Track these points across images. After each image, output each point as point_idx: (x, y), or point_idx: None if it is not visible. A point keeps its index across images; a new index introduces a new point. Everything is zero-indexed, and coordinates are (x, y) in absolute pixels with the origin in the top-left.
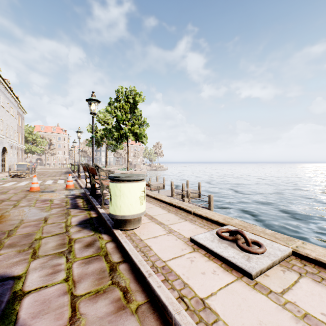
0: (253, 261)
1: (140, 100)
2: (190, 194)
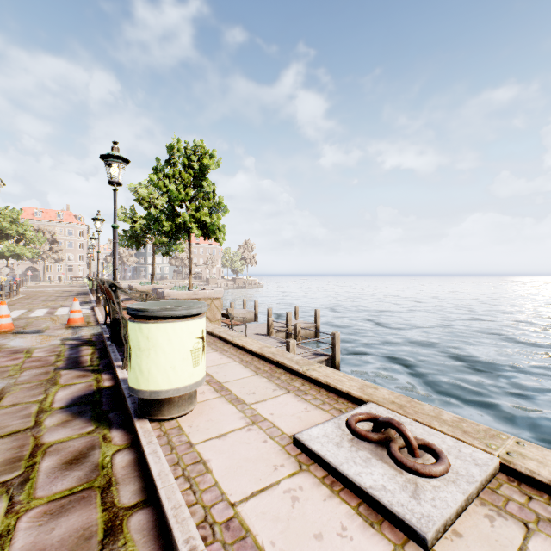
0: (427, 497)
1: (211, 164)
2: (300, 331)
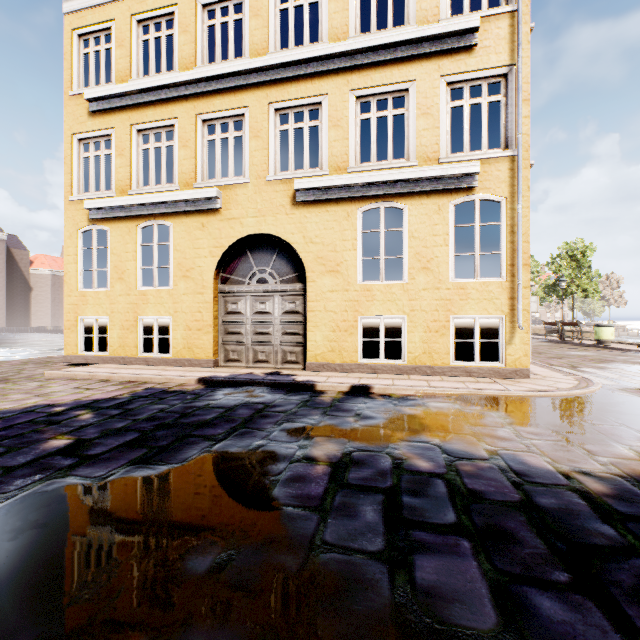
0: None
1: (591, 255)
2: None
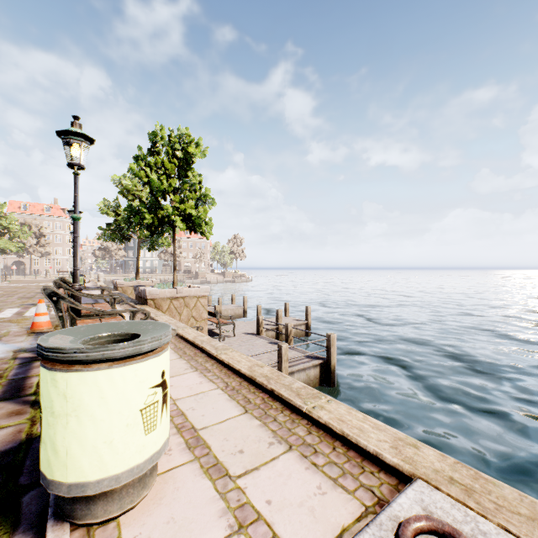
0: None
1: (197, 153)
2: (292, 331)
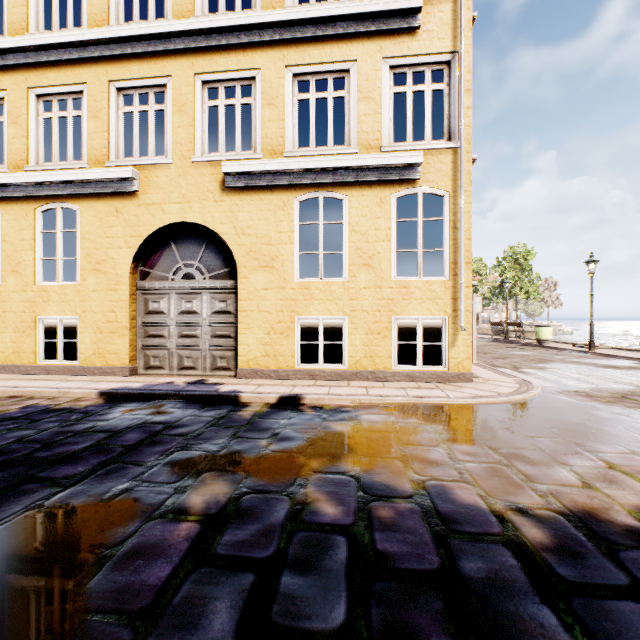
0: None
1: (532, 258)
2: None
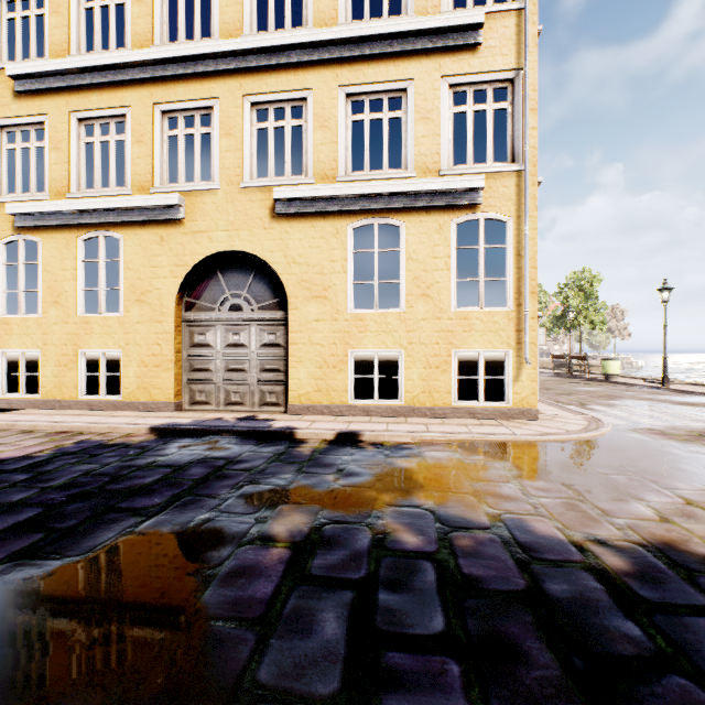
0: None
1: (598, 285)
2: None
